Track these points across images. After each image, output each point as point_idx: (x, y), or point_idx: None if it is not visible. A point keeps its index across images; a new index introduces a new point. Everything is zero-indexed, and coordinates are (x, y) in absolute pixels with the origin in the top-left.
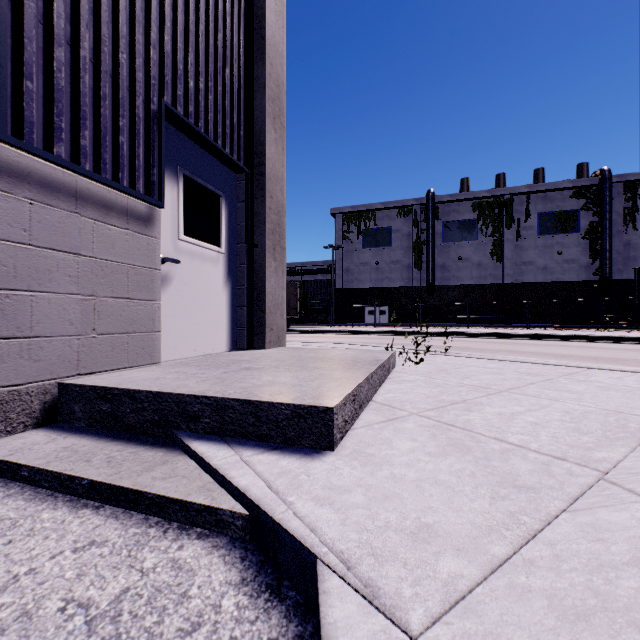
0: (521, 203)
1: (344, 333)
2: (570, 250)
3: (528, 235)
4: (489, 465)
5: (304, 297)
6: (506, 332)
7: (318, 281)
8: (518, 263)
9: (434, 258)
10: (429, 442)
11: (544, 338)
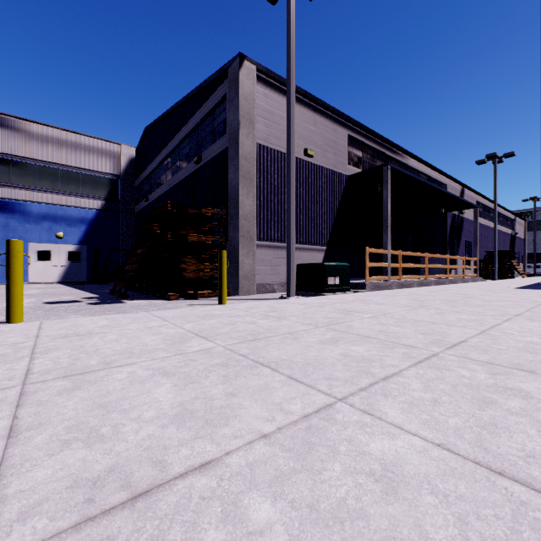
0: None
1: None
2: None
3: None
4: None
5: None
6: None
7: None
8: None
9: None
10: None
11: None
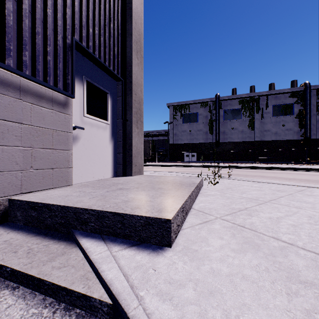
0: (263, 100)
1: (174, 166)
2: (289, 124)
3: (267, 116)
4: (276, 261)
5: (153, 148)
6: (257, 166)
7: (160, 140)
8: (262, 130)
9: (219, 128)
10: (231, 240)
11: (277, 169)
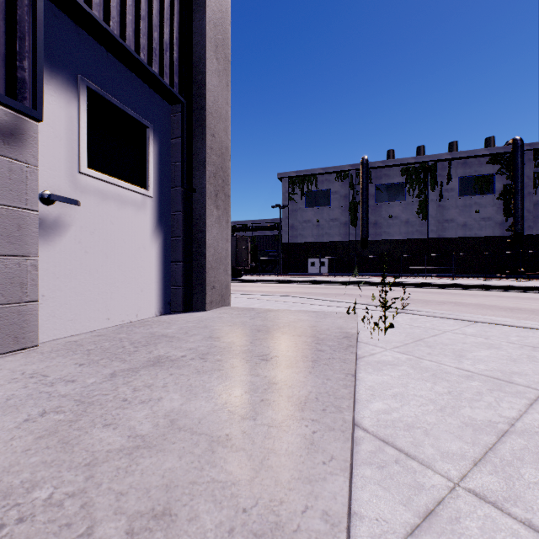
0: (444, 168)
1: (290, 282)
2: (486, 209)
3: (450, 196)
4: None
5: (254, 250)
6: (438, 282)
7: (267, 236)
8: (441, 220)
9: (368, 216)
10: None
11: (475, 288)
